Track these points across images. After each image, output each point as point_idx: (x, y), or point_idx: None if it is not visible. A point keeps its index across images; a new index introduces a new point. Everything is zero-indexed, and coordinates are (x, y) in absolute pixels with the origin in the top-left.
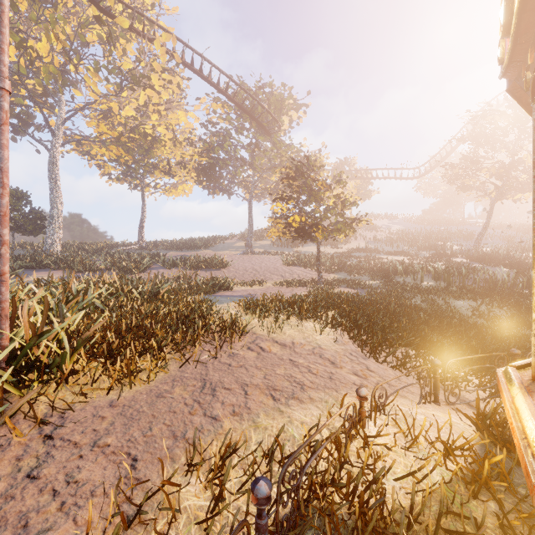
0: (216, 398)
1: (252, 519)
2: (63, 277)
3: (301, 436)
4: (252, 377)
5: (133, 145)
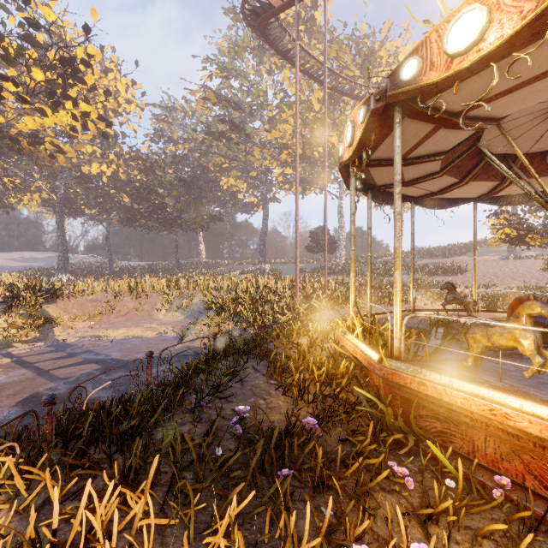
0: None
1: None
2: (343, 278)
3: None
4: None
5: None
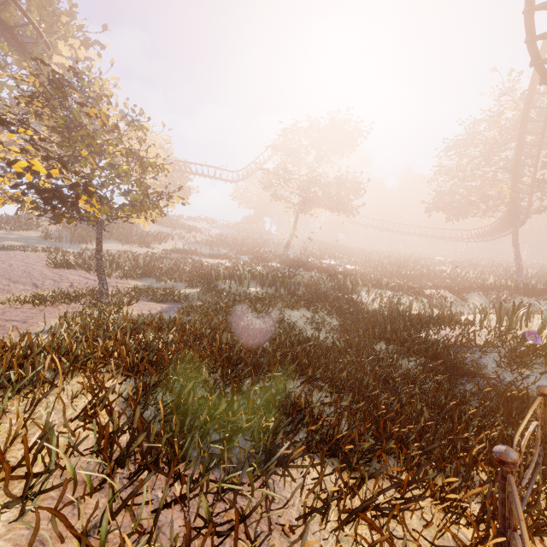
0: None
1: None
2: None
3: None
4: None
5: None
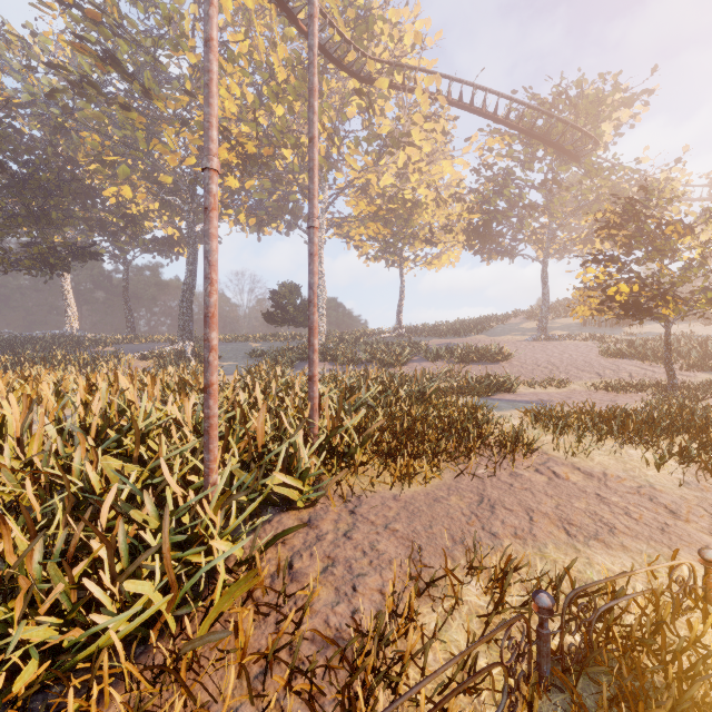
0: (494, 515)
1: (535, 638)
2: (334, 371)
3: (603, 584)
4: (539, 503)
5: (391, 217)
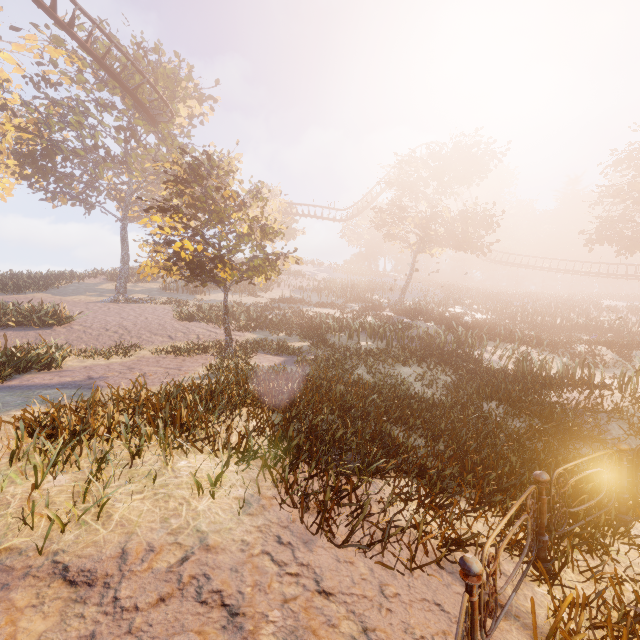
0: None
1: None
2: None
3: None
4: None
5: None
